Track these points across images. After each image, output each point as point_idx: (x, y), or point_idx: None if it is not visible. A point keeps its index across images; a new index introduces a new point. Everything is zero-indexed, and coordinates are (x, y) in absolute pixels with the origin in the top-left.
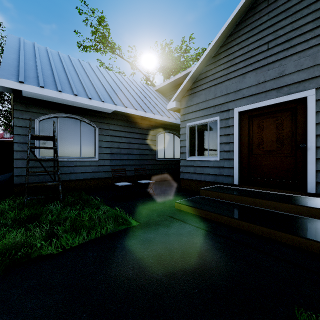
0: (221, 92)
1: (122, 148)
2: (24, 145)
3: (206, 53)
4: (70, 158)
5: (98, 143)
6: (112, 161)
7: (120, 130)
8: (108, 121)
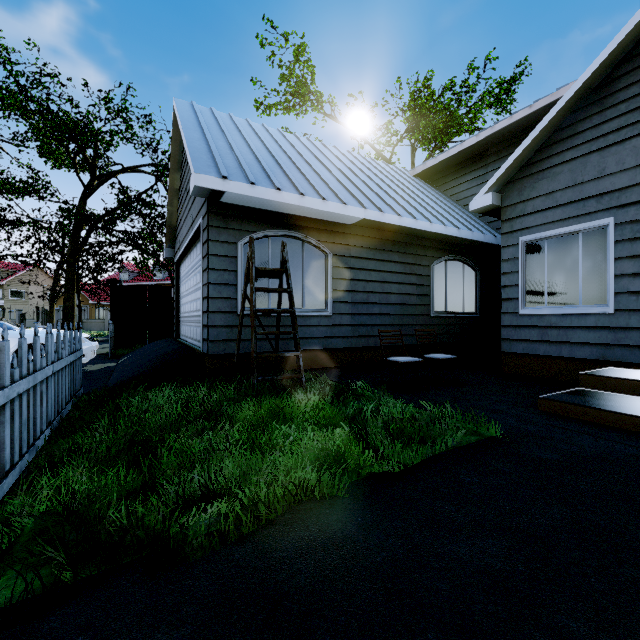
0: (621, 164)
1: (370, 292)
2: (222, 288)
3: (580, 82)
4: None
5: (331, 283)
6: (353, 318)
7: (367, 258)
8: (348, 241)
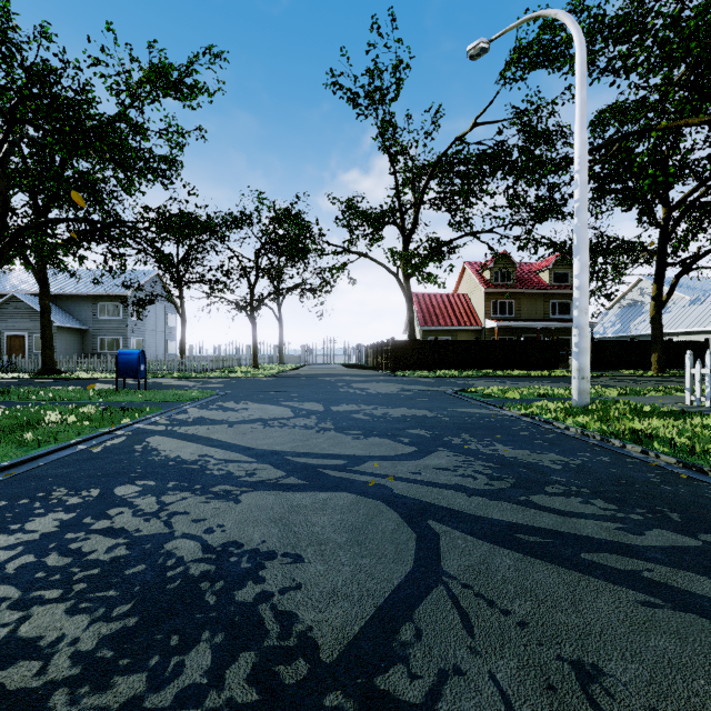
0: None
1: None
2: None
3: None
4: None
5: None
6: None
7: None
8: None
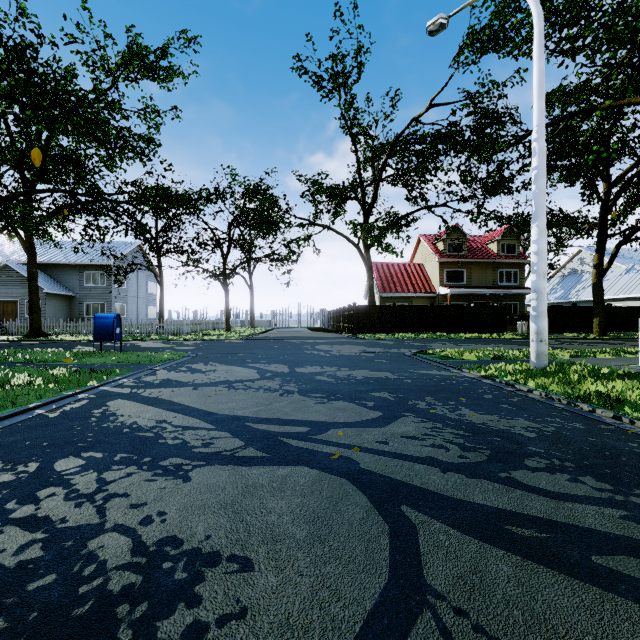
0: None
1: None
2: None
3: None
4: None
5: None
6: None
7: None
8: None
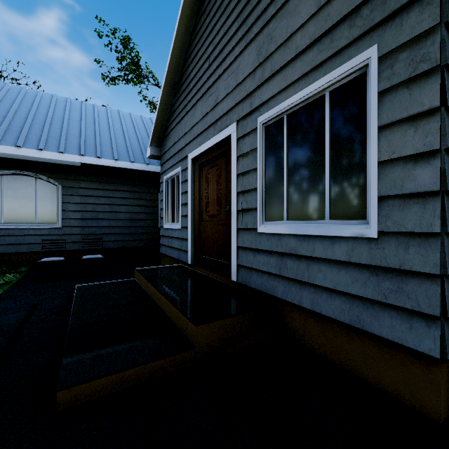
0: (182, 132)
1: (100, 211)
2: None
3: (164, 78)
4: (20, 225)
5: (61, 206)
6: (84, 229)
7: (96, 188)
8: (78, 177)
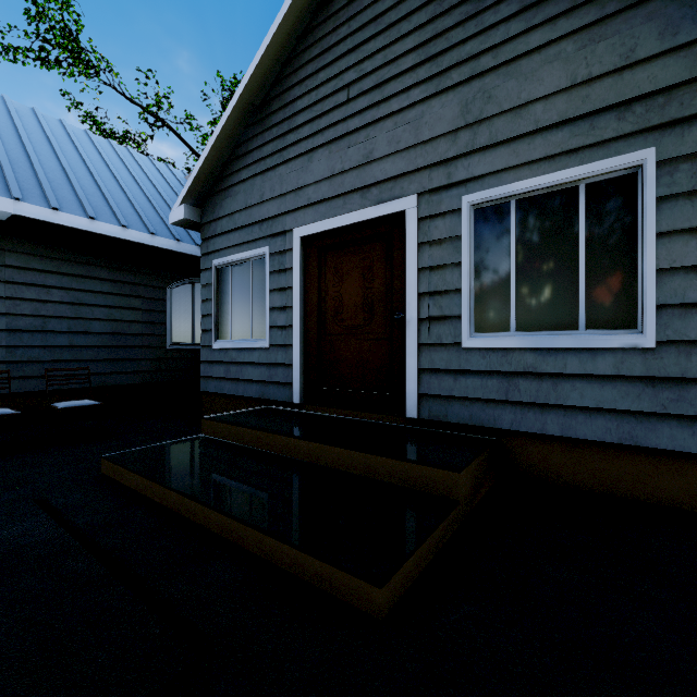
0: (273, 191)
1: (50, 316)
2: None
3: (238, 93)
4: None
5: None
6: (13, 352)
7: (43, 270)
8: None
